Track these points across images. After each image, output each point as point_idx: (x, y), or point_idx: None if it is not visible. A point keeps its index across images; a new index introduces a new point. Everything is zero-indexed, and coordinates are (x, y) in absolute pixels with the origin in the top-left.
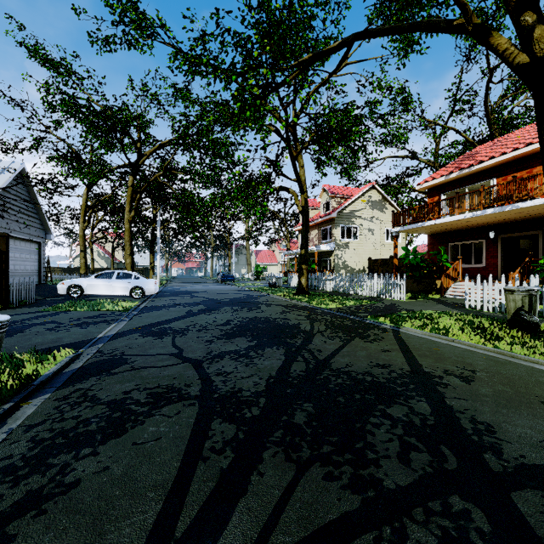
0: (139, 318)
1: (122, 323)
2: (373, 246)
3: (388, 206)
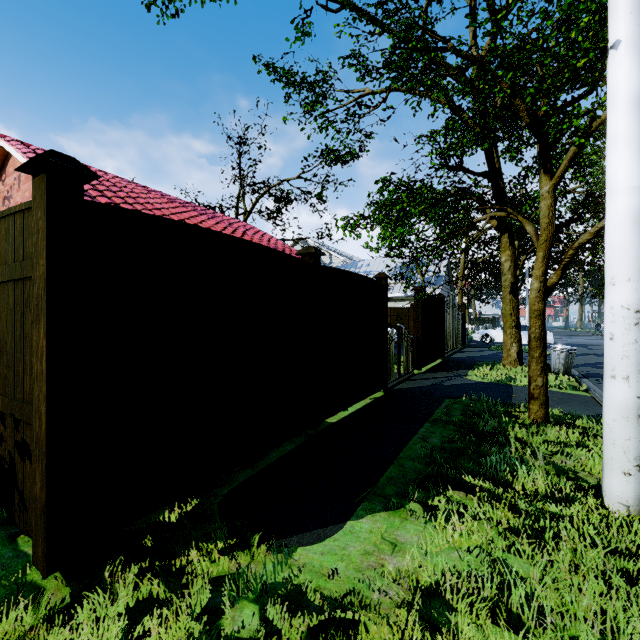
0: None
1: None
2: None
3: None
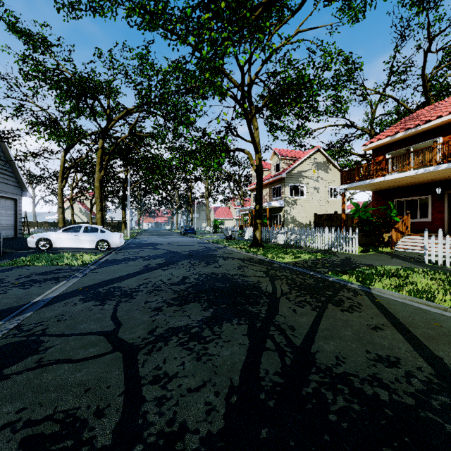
0: (94, 274)
1: (73, 280)
2: (318, 202)
3: (332, 168)
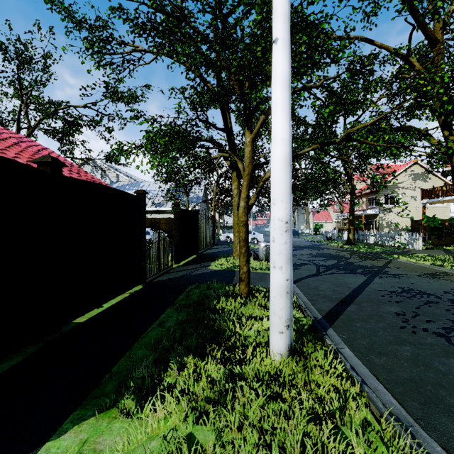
0: None
1: None
2: (415, 209)
3: (431, 177)
